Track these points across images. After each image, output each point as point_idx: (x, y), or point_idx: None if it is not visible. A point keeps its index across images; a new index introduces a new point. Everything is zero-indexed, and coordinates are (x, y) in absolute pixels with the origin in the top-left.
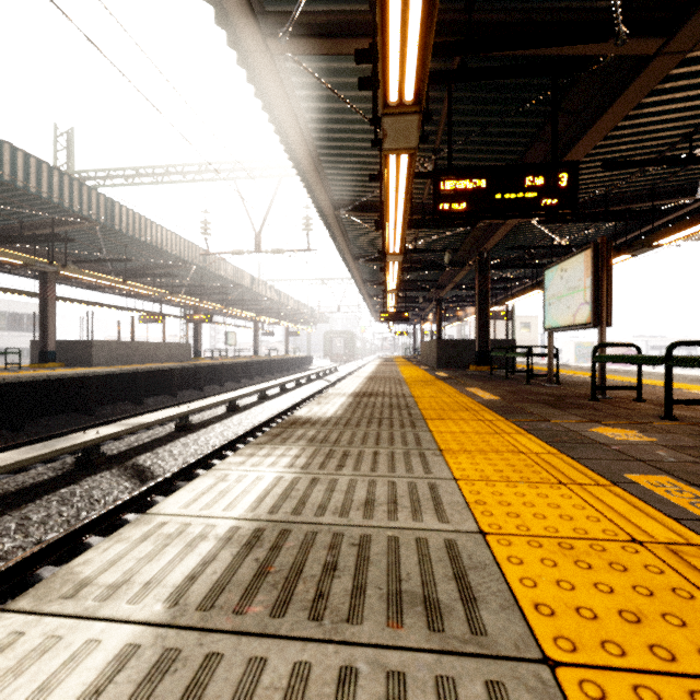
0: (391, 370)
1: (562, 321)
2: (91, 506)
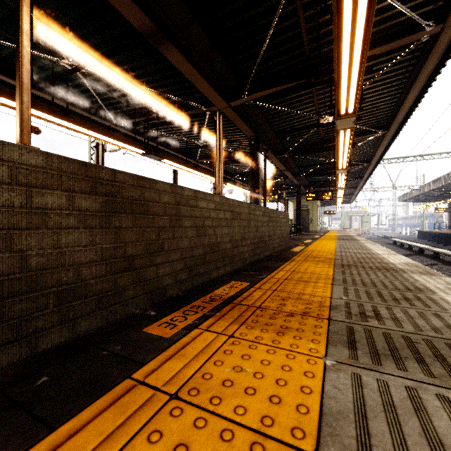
0: (345, 245)
1: (290, 217)
2: (421, 262)
